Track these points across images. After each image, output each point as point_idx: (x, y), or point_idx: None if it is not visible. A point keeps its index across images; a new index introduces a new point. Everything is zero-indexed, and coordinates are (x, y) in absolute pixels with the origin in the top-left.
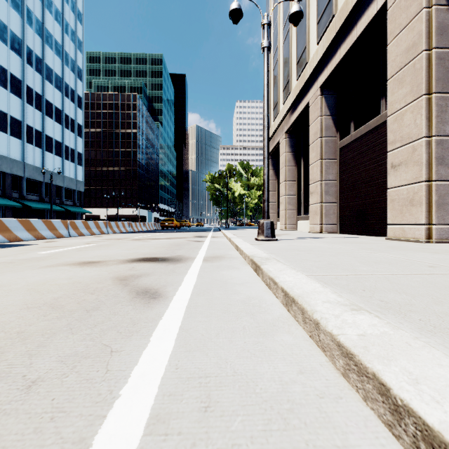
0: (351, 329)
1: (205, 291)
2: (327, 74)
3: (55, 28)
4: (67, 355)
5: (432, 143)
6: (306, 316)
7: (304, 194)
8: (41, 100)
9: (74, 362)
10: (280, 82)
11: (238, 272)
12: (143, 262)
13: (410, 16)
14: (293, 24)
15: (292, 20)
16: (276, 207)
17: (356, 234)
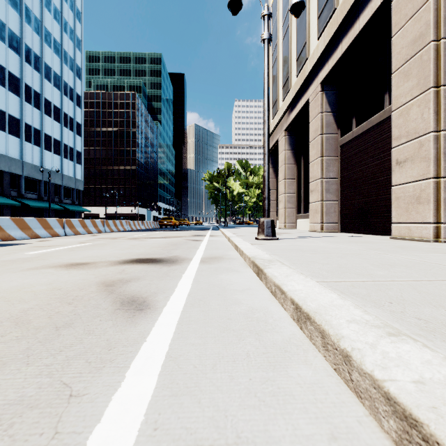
0: (400, 370)
1: (201, 300)
2: (328, 69)
3: (54, 26)
4: (8, 402)
5: (440, 138)
6: (329, 342)
7: (304, 192)
8: (40, 99)
9: (14, 416)
10: (279, 79)
11: (238, 276)
12: (135, 263)
13: (416, 6)
14: (294, 15)
15: (294, 11)
16: (275, 205)
17: (358, 233)
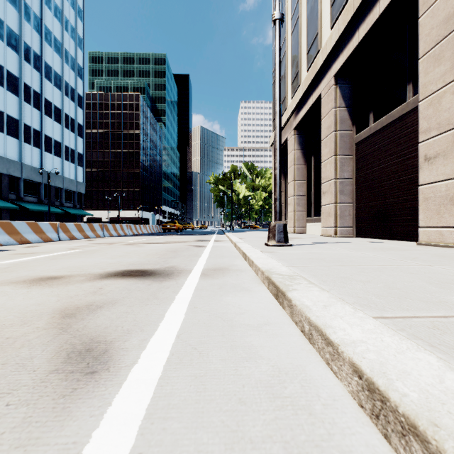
0: None
1: (196, 349)
2: (343, 60)
3: (54, 24)
4: None
5: None
6: None
7: (315, 194)
8: (40, 99)
9: None
10: (288, 75)
11: (249, 298)
12: (120, 277)
13: None
14: None
15: None
16: (284, 208)
17: (376, 238)
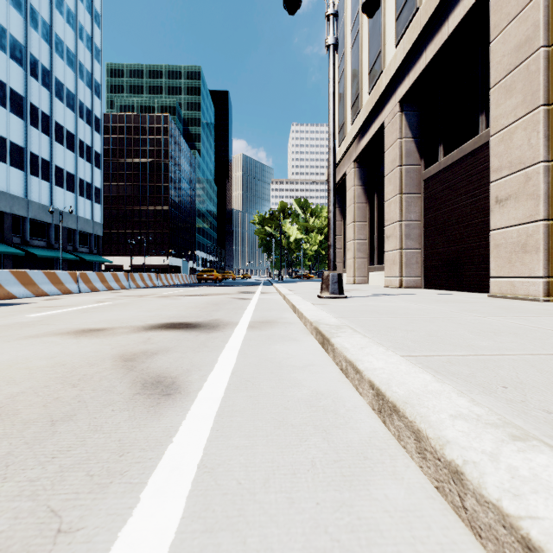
0: (541, 499)
1: (249, 381)
2: (409, 84)
3: (67, 32)
4: None
5: (552, 169)
6: (427, 448)
7: (378, 239)
8: (49, 122)
9: None
10: (347, 97)
11: (297, 347)
12: (165, 329)
13: (521, 3)
14: (367, 14)
15: (366, 10)
16: (342, 255)
17: (447, 289)
